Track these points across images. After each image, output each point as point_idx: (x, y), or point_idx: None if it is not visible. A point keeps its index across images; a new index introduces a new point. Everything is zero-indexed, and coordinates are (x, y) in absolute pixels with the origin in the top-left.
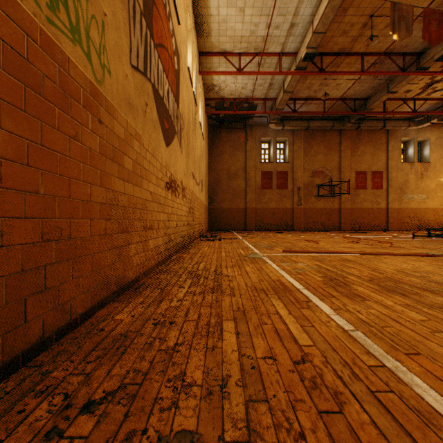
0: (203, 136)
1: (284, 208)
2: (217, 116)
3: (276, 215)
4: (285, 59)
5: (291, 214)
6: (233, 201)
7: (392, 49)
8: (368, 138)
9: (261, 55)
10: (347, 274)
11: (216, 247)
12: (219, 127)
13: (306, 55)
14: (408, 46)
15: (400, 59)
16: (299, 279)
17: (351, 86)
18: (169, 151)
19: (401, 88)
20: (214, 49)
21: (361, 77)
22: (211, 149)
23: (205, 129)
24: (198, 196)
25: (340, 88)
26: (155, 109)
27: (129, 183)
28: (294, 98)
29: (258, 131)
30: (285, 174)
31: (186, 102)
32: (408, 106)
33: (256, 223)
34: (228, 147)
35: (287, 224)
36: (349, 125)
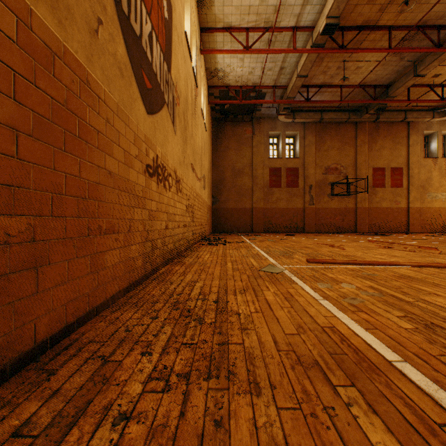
0: (206, 128)
1: (295, 208)
2: (221, 108)
3: (286, 216)
4: (299, 35)
5: (302, 215)
6: (239, 200)
7: (426, 21)
8: (387, 131)
9: (272, 30)
10: (442, 311)
11: (219, 254)
12: (224, 119)
13: (326, 27)
14: (445, 16)
15: (433, 34)
16: (370, 327)
17: (373, 68)
18: (152, 122)
19: (431, 70)
20: (217, 23)
21: (385, 58)
22: (215, 144)
23: (208, 121)
24: (199, 194)
25: (360, 72)
26: (122, 43)
27: (37, 141)
28: (307, 85)
29: (266, 125)
30: (295, 171)
31: (182, 74)
32: (436, 93)
33: (264, 225)
34: (233, 142)
35: (298, 226)
36: (366, 117)
